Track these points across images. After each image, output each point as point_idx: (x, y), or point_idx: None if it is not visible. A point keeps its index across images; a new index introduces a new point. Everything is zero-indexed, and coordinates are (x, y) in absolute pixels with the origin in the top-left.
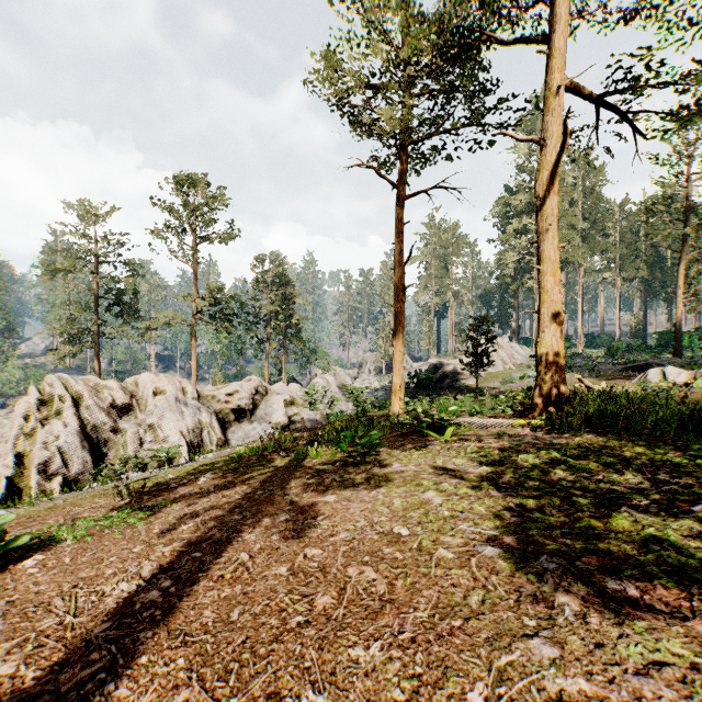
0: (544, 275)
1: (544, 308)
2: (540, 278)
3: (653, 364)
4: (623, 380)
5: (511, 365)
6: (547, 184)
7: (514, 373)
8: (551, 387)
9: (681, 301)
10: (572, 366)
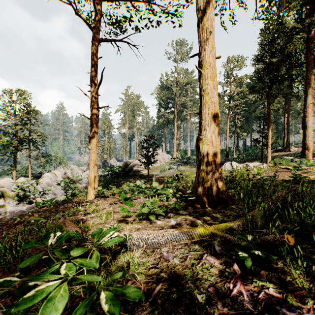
0: (206, 79)
1: (206, 109)
2: (202, 81)
3: (222, 161)
4: None
5: (163, 163)
6: None
7: (165, 166)
8: (211, 179)
9: (228, 135)
10: (189, 163)
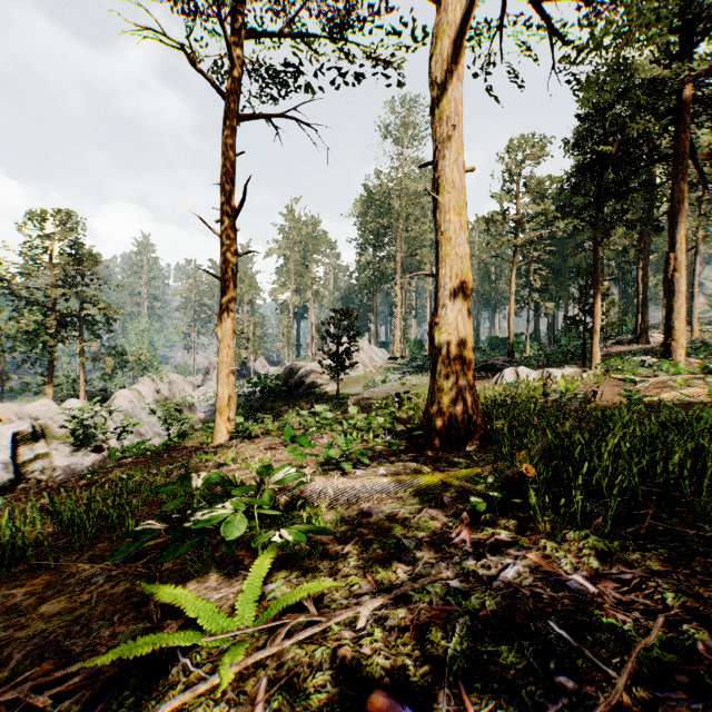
0: (446, 212)
1: (446, 267)
2: (439, 216)
3: (499, 365)
4: (480, 381)
5: (372, 368)
6: (451, 59)
7: (376, 376)
8: (456, 399)
9: (514, 307)
10: (427, 368)
